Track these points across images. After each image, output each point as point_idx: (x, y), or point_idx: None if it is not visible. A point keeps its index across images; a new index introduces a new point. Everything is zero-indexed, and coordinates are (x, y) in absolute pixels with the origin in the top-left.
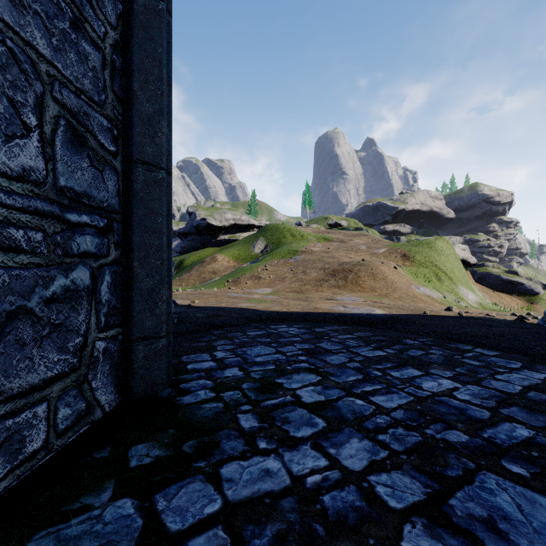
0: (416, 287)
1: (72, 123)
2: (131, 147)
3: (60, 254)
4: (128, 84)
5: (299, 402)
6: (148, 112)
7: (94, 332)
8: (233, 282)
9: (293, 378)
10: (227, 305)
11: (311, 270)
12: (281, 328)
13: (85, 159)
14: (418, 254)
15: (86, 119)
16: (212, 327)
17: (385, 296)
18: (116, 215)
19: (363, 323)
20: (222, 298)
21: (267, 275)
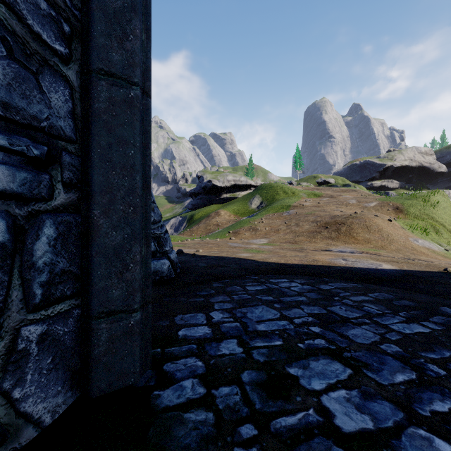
0: (414, 239)
1: None
2: (91, 51)
3: None
4: None
5: (331, 428)
6: (115, 5)
7: (17, 313)
8: (233, 233)
9: (311, 367)
10: (227, 255)
11: (304, 223)
12: (282, 283)
13: None
14: (412, 207)
15: None
16: (212, 278)
17: (381, 248)
18: (68, 144)
19: (373, 280)
20: (223, 247)
21: (263, 228)
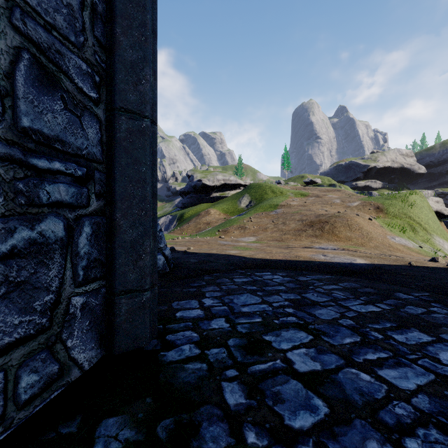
0: (391, 237)
1: (40, 59)
2: (114, 94)
3: (22, 203)
4: (111, 31)
5: (291, 370)
6: (132, 58)
7: (69, 287)
8: (223, 232)
9: (282, 335)
10: (217, 252)
11: (290, 222)
12: (266, 276)
13: (58, 102)
14: (391, 207)
15: (59, 58)
16: (203, 272)
17: (361, 245)
18: (98, 164)
19: (346, 273)
20: (213, 245)
21: (251, 226)
